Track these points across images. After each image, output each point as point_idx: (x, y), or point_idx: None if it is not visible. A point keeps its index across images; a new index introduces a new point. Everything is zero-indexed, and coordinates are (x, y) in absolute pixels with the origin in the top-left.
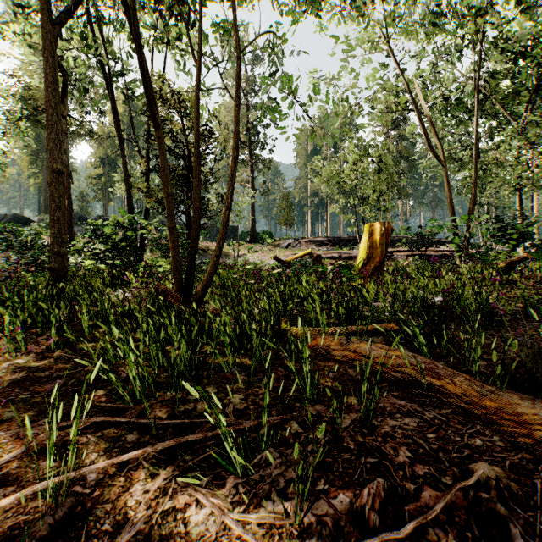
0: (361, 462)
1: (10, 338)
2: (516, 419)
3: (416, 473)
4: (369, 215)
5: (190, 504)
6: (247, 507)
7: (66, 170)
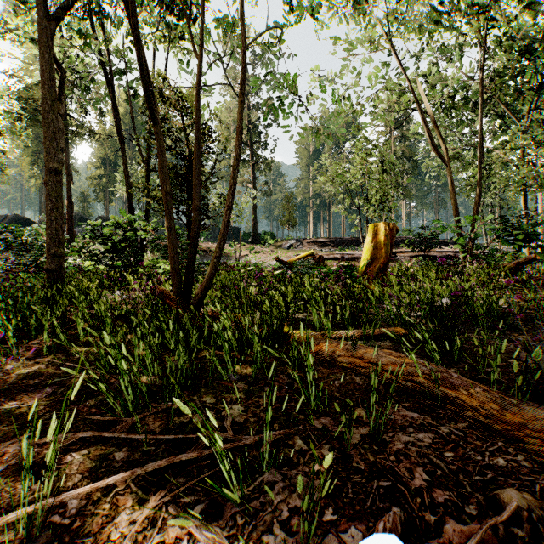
0: (373, 486)
1: (2, 342)
2: (540, 435)
3: (435, 500)
4: (372, 215)
5: (182, 538)
6: (246, 543)
7: (66, 171)
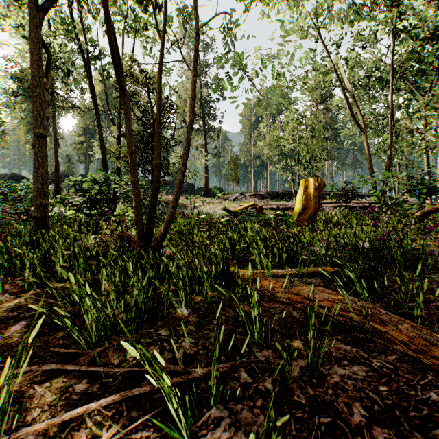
0: (314, 422)
1: None
2: None
3: (375, 438)
4: (302, 173)
5: None
6: None
7: (54, 137)
